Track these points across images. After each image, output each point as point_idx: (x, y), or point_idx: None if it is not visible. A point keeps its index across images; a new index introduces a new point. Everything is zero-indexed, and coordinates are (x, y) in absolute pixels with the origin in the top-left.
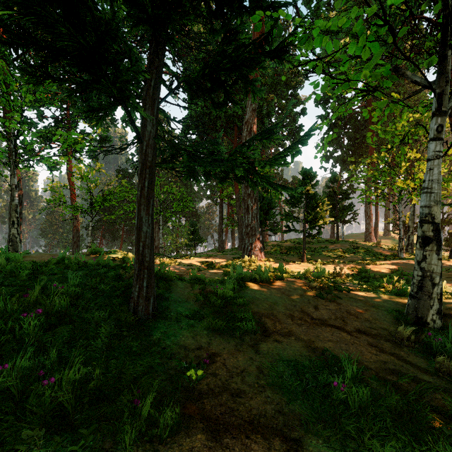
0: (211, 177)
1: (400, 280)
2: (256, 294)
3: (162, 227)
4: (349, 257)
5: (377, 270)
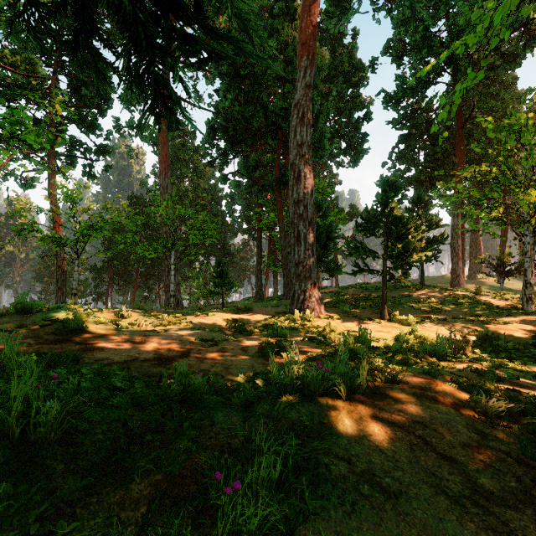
0: (248, 206)
1: None
2: (358, 469)
3: (174, 267)
4: (448, 311)
5: (505, 333)
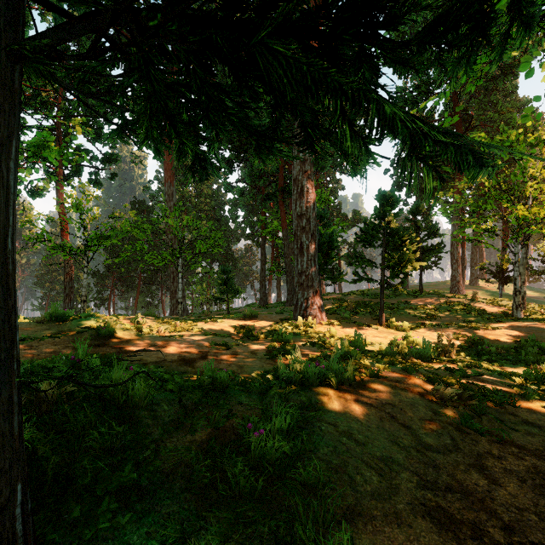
0: (251, 211)
1: (544, 358)
2: (340, 430)
3: (181, 275)
4: (443, 317)
5: (492, 338)
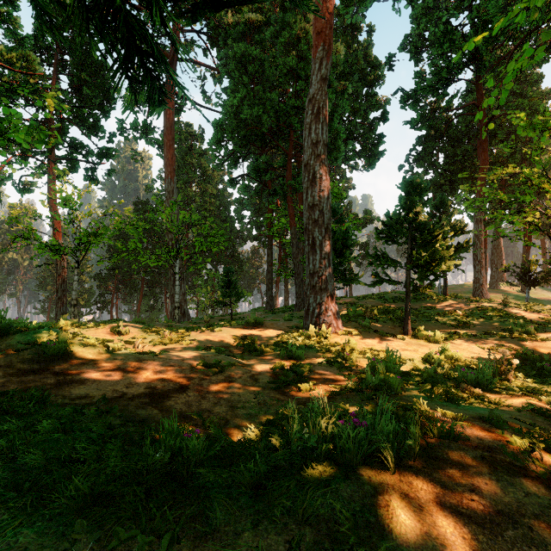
0: (257, 211)
1: None
2: None
3: (179, 277)
4: (477, 325)
5: (546, 352)
